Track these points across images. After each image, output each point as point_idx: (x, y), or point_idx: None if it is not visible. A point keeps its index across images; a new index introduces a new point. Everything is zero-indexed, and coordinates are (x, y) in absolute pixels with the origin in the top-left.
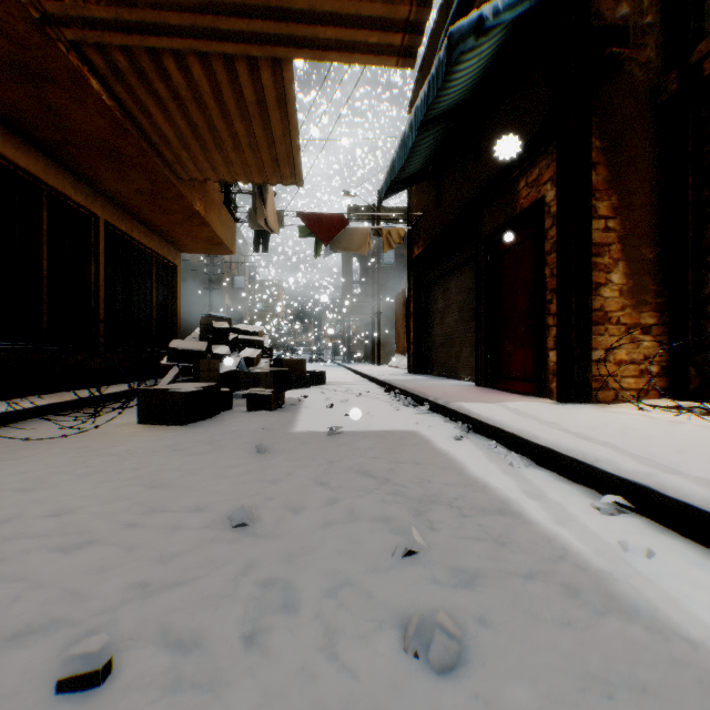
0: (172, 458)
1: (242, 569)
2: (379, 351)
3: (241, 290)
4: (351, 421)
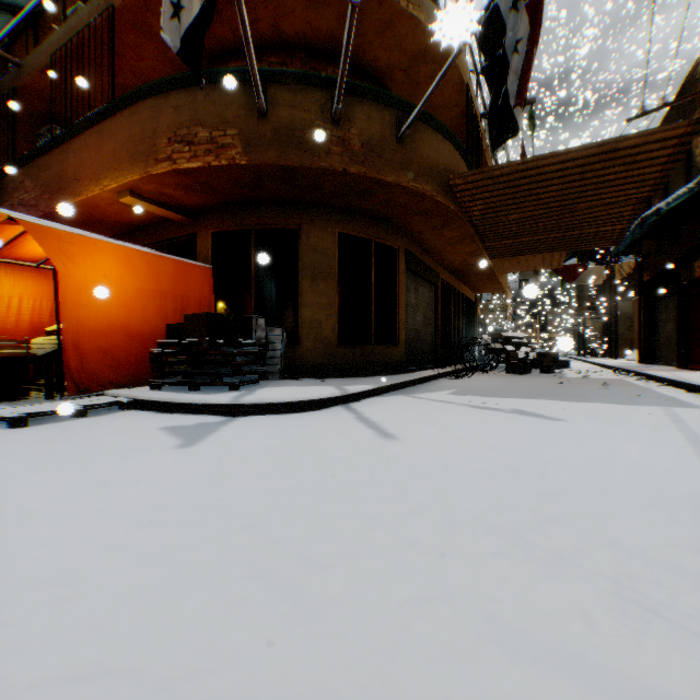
0: (535, 377)
1: (572, 383)
2: (615, 347)
3: (486, 301)
4: (590, 376)
